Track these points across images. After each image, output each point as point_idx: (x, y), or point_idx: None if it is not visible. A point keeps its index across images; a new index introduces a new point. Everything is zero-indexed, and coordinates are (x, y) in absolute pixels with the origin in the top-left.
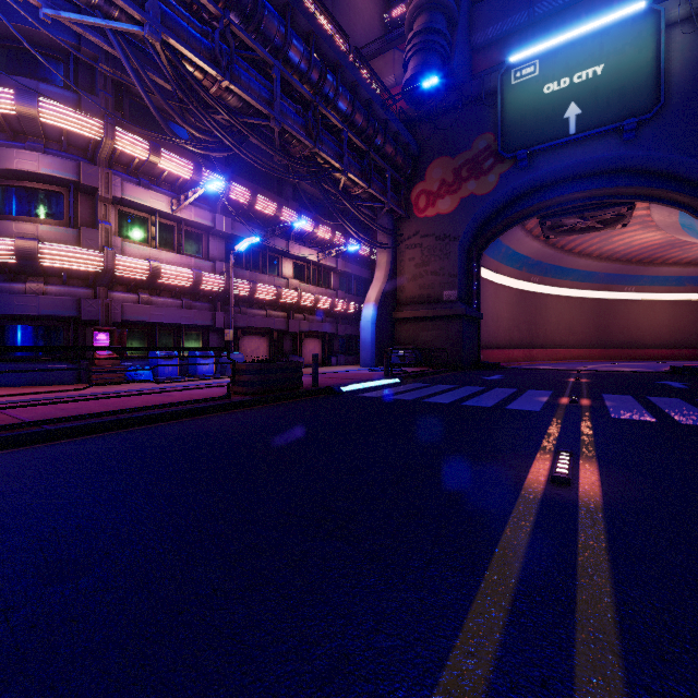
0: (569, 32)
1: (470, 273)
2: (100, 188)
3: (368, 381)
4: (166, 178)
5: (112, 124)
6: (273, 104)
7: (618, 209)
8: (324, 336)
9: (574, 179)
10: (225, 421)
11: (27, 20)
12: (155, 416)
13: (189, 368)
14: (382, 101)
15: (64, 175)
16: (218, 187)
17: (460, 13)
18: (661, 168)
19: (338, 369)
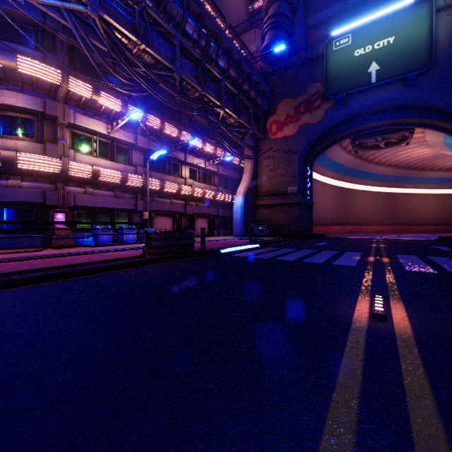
0: (372, 15)
1: (305, 175)
2: (59, 116)
3: (238, 246)
4: (104, 111)
5: (66, 72)
6: (175, 61)
7: (403, 133)
8: (209, 216)
9: (374, 113)
10: (139, 273)
11: (9, 3)
12: (91, 269)
13: (119, 237)
14: (247, 61)
15: (34, 107)
16: (139, 117)
17: (299, 3)
18: (432, 105)
19: (218, 238)
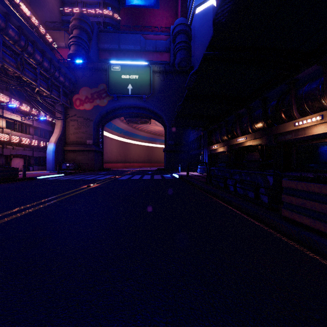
0: (129, 61)
1: (98, 134)
2: None
3: (49, 175)
4: None
5: None
6: None
7: (146, 119)
8: (25, 157)
9: (132, 107)
10: None
11: None
12: None
13: None
14: (57, 60)
15: None
16: None
17: (93, 35)
18: (153, 111)
19: (34, 172)
